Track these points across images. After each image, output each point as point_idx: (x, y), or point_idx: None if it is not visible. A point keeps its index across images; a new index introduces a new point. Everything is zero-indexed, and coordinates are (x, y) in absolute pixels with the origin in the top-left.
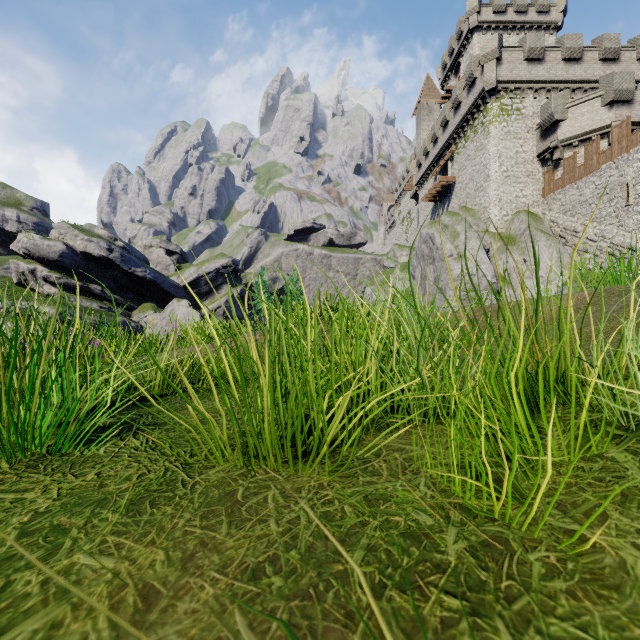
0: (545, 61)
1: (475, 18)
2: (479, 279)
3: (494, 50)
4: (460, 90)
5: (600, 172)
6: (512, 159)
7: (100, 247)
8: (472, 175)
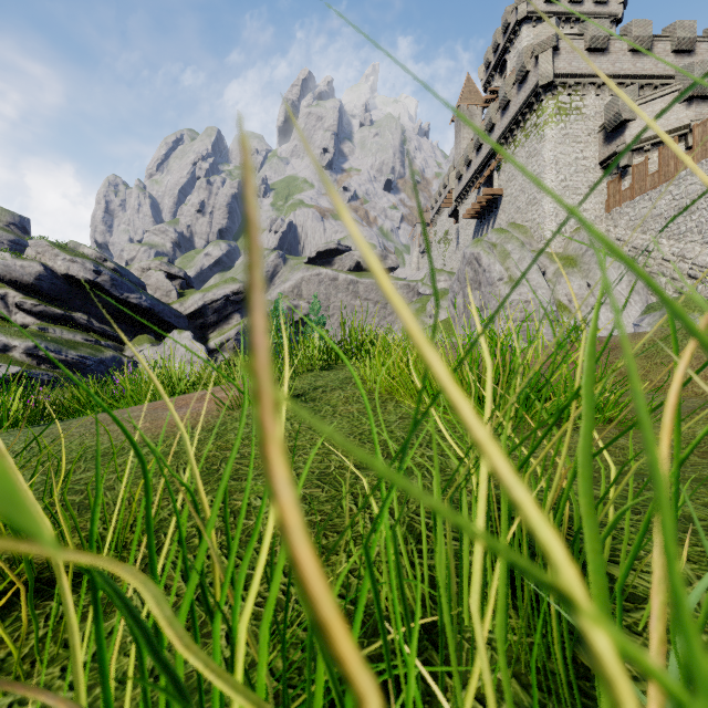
0: (609, 52)
1: (524, 8)
2: (535, 307)
3: (551, 37)
4: (509, 87)
5: (678, 180)
6: (571, 166)
7: (85, 269)
8: (523, 186)
